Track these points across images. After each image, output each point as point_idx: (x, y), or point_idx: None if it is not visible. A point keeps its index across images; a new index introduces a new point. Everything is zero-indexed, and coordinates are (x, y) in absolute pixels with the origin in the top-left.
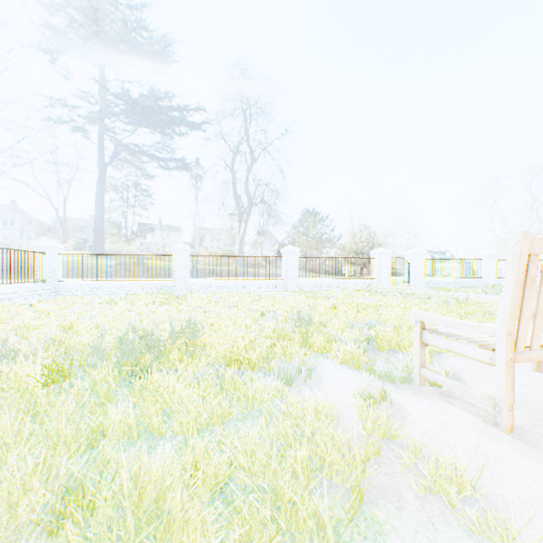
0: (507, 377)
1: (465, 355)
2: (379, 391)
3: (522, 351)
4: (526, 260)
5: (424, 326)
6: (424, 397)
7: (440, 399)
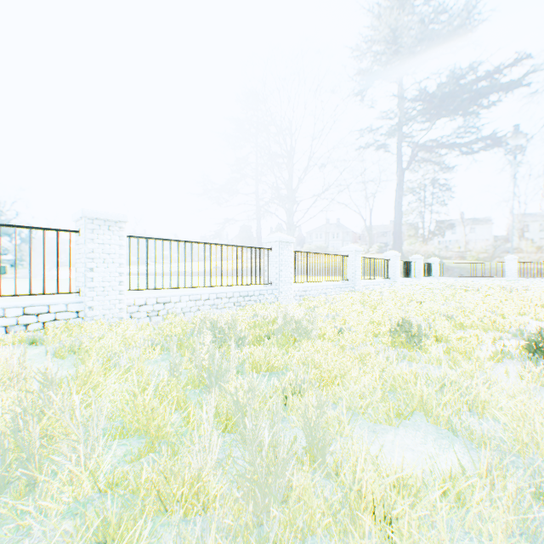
0: None
1: None
2: None
3: None
4: None
5: None
6: None
7: None
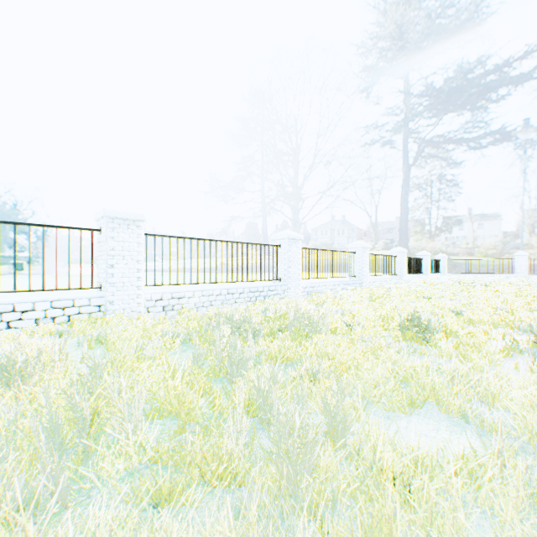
0: None
1: None
2: None
3: None
4: None
5: None
6: None
7: None
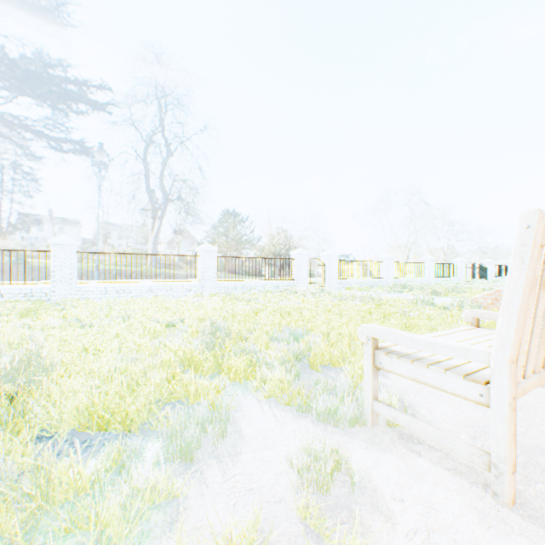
0: (511, 426)
1: (440, 389)
2: (331, 459)
3: (518, 382)
4: (537, 253)
5: (377, 344)
6: (384, 448)
7: (404, 447)
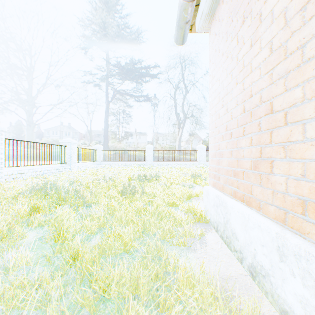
0: None
1: None
2: None
3: None
4: None
5: None
6: None
7: None
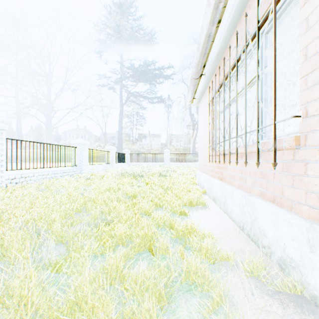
0: None
1: None
2: None
3: None
4: None
5: None
6: None
7: None
